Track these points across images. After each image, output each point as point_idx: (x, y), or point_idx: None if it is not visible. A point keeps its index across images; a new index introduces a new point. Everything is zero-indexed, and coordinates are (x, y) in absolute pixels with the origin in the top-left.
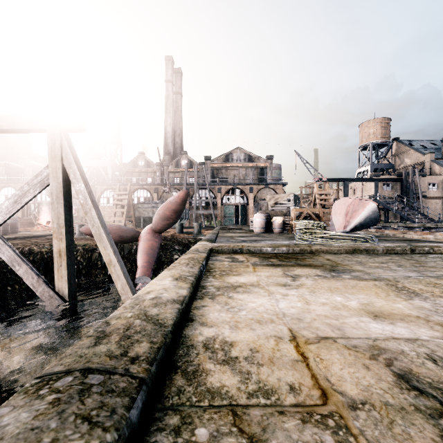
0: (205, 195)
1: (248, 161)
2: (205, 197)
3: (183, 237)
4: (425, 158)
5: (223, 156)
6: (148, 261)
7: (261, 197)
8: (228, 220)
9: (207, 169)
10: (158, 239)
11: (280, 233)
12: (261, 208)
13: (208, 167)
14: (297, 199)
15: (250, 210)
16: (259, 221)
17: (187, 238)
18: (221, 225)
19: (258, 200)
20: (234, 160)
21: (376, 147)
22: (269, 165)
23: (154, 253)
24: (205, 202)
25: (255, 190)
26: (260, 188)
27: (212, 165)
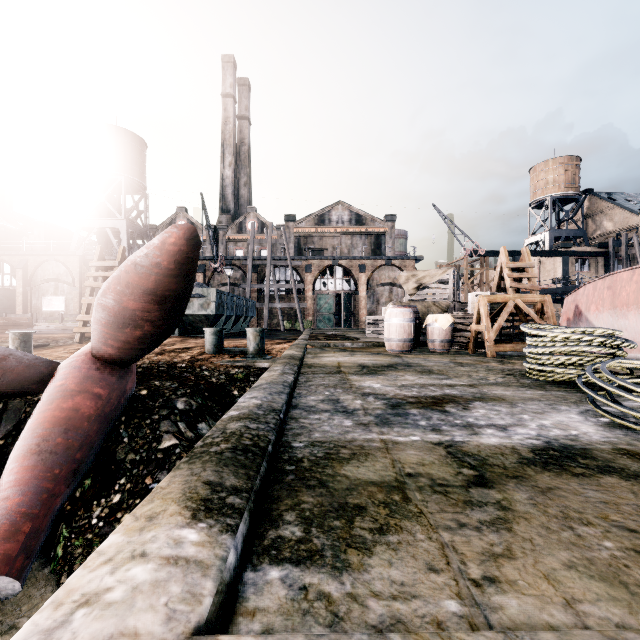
0: (286, 277)
1: (355, 224)
2: (286, 281)
3: (217, 365)
4: (639, 220)
5: (316, 215)
6: (31, 487)
7: (380, 281)
8: (324, 319)
9: (289, 237)
10: (107, 388)
11: (448, 352)
12: (379, 299)
13: (290, 233)
14: (459, 280)
15: (360, 302)
16: (400, 325)
17: (227, 367)
18: (312, 329)
19: (374, 285)
20: (334, 221)
21: (558, 202)
22: (389, 230)
23: (74, 444)
24: (284, 289)
25: (368, 269)
26: (377, 266)
27: (297, 229)
